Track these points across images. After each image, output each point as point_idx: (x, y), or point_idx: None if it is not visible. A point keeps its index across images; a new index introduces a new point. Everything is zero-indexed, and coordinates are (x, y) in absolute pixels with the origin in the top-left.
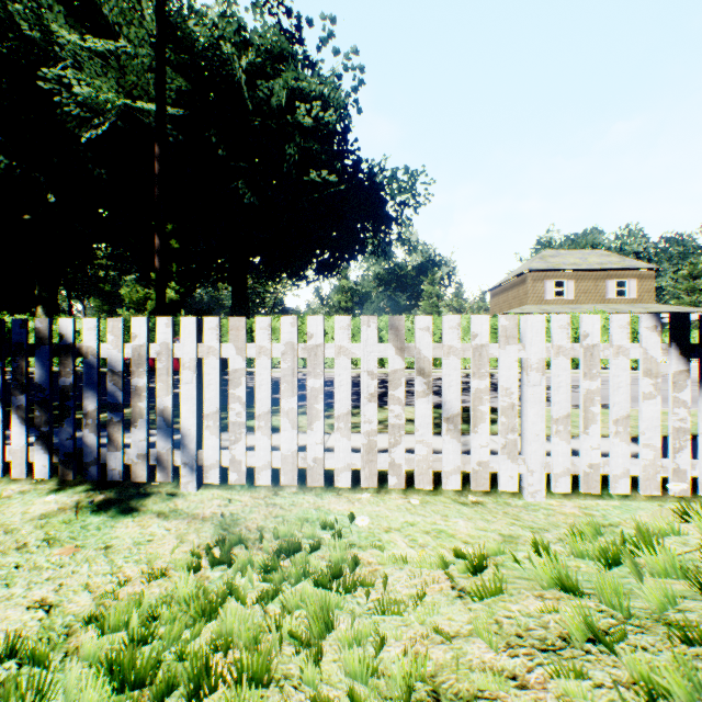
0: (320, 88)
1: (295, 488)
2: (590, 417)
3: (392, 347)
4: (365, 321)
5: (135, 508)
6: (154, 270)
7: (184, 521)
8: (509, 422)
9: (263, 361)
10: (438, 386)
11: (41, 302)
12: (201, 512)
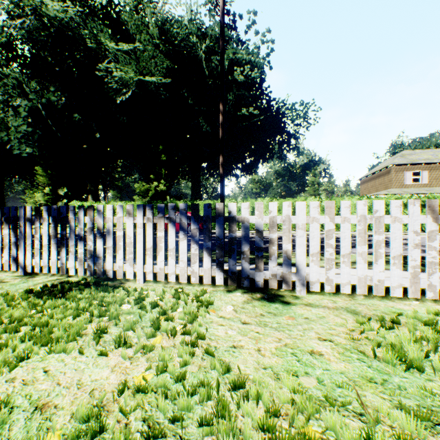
0: (249, 57)
1: (362, 296)
2: None
3: (429, 217)
4: (411, 203)
5: (286, 301)
6: (151, 173)
7: (325, 309)
8: None
9: (346, 225)
10: (352, 242)
11: (90, 193)
12: (327, 305)
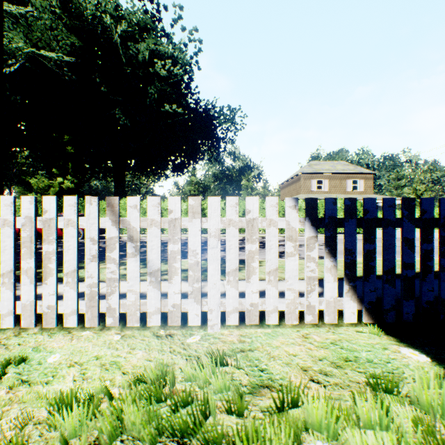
0: (171, 51)
1: (38, 329)
2: (252, 270)
3: (109, 220)
4: (89, 200)
5: None
6: (55, 167)
7: None
8: (195, 275)
9: (7, 231)
10: None
11: None
12: None
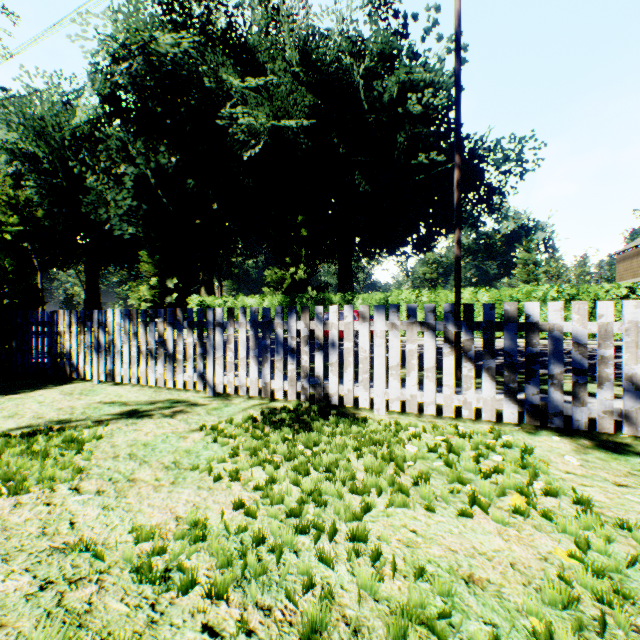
0: (430, 75)
1: None
2: None
3: None
4: None
5: None
6: (286, 255)
7: None
8: None
9: None
10: None
11: (203, 284)
12: None
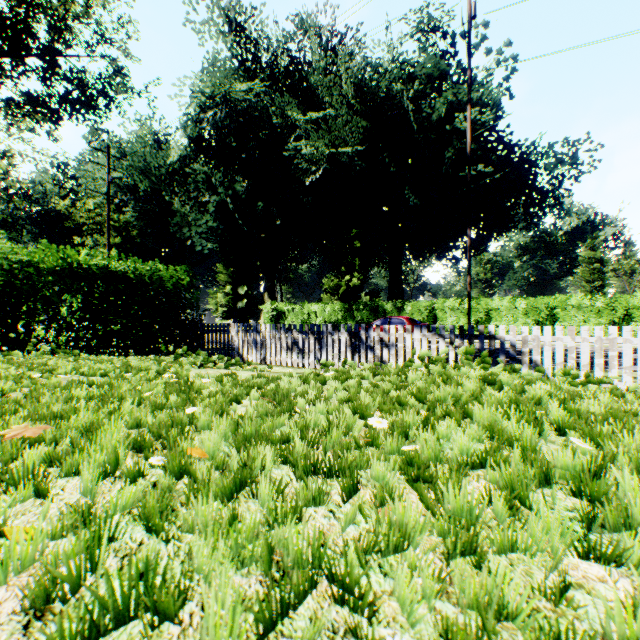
0: (477, 94)
1: None
2: None
3: None
4: (639, 329)
5: None
6: (342, 264)
7: None
8: None
9: (584, 344)
10: (634, 359)
11: (266, 290)
12: None
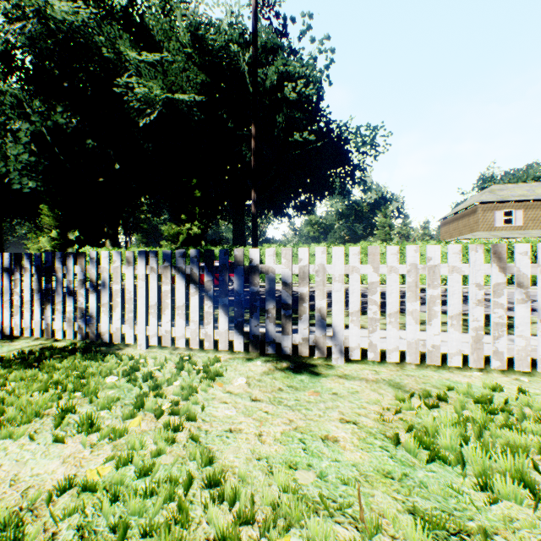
0: (303, 69)
1: (413, 366)
2: None
3: (495, 266)
4: (473, 248)
5: (317, 372)
6: (183, 213)
7: (362, 382)
8: None
9: (393, 276)
10: (423, 298)
11: (108, 237)
12: (366, 377)
